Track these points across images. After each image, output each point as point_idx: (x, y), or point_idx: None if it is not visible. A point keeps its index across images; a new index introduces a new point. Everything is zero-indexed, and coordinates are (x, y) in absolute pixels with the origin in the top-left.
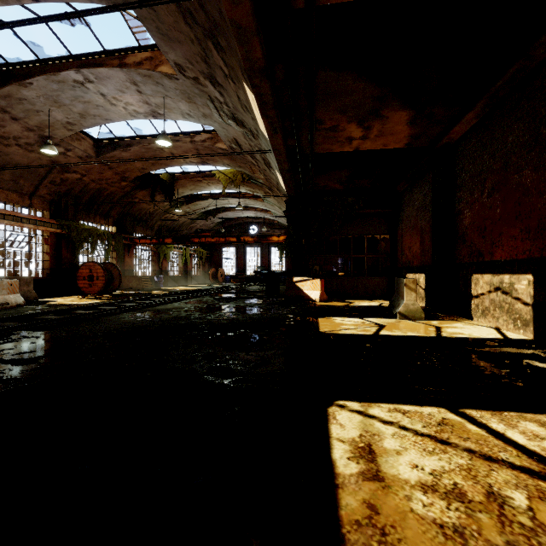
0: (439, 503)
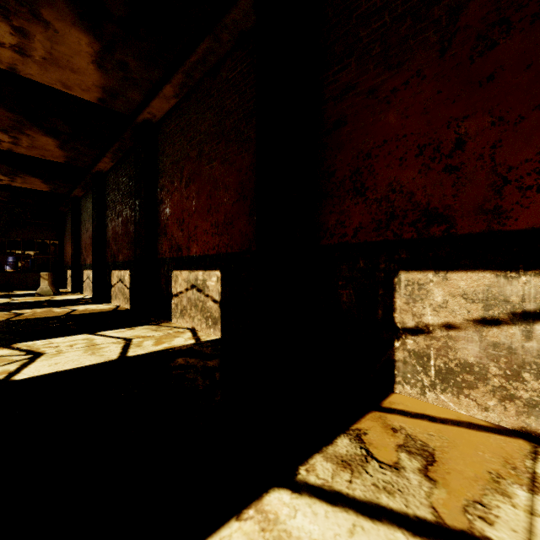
0: None
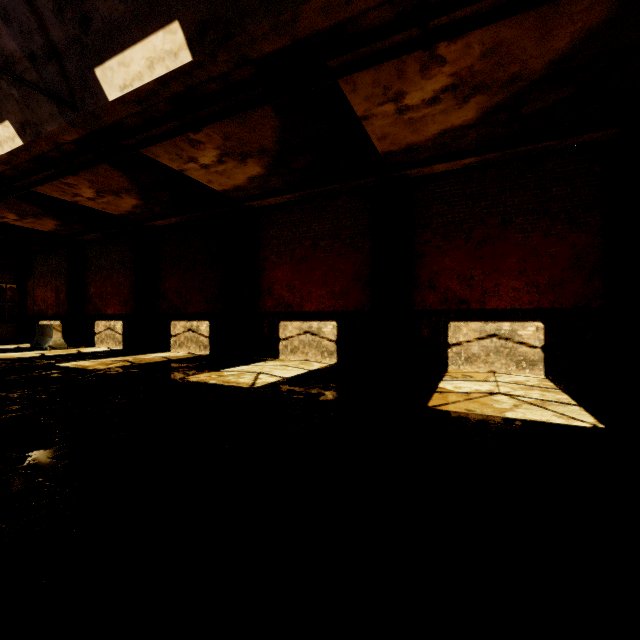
0: (96, 364)
